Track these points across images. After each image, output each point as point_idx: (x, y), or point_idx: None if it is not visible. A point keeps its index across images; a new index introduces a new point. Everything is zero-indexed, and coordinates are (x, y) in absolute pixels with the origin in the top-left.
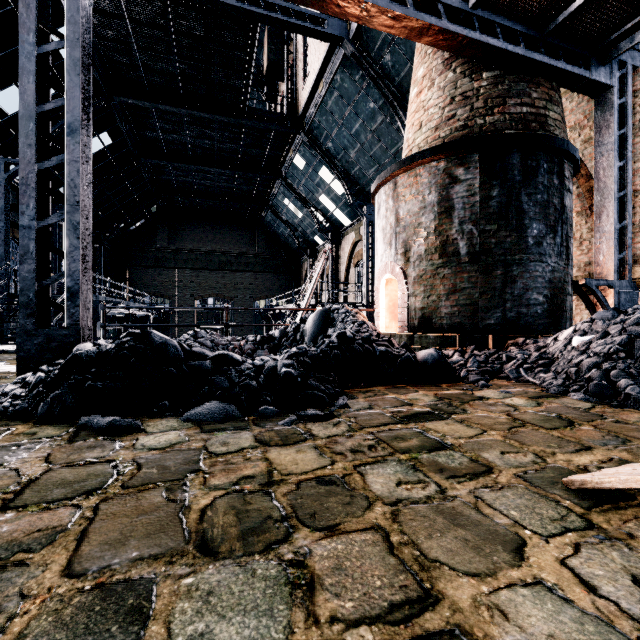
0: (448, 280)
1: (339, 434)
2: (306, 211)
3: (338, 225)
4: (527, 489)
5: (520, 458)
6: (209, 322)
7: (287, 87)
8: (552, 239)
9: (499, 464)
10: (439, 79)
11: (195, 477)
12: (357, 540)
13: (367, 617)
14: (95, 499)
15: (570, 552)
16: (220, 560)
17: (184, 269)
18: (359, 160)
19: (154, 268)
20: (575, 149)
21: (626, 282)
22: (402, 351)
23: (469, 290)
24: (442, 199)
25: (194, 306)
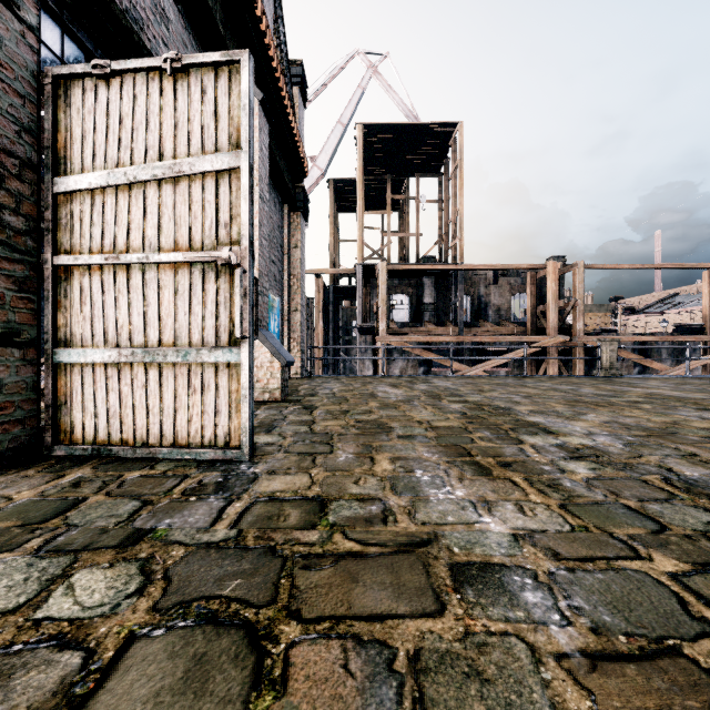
0: None
1: None
2: None
3: None
4: None
5: None
6: None
7: None
8: None
9: None
10: None
11: None
12: None
13: None
14: None
15: None
16: None
17: None
18: None
19: None
20: None
21: None
22: None
23: None
24: None
25: None
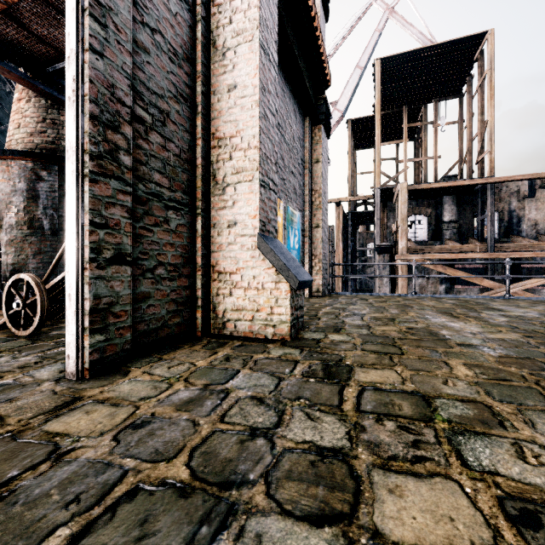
0: (35, 245)
1: None
2: None
3: None
4: None
5: None
6: None
7: None
8: None
9: None
10: (35, 99)
11: None
12: None
13: None
14: None
15: None
16: None
17: None
18: None
19: None
20: None
21: None
22: None
23: (51, 253)
24: (30, 189)
25: None
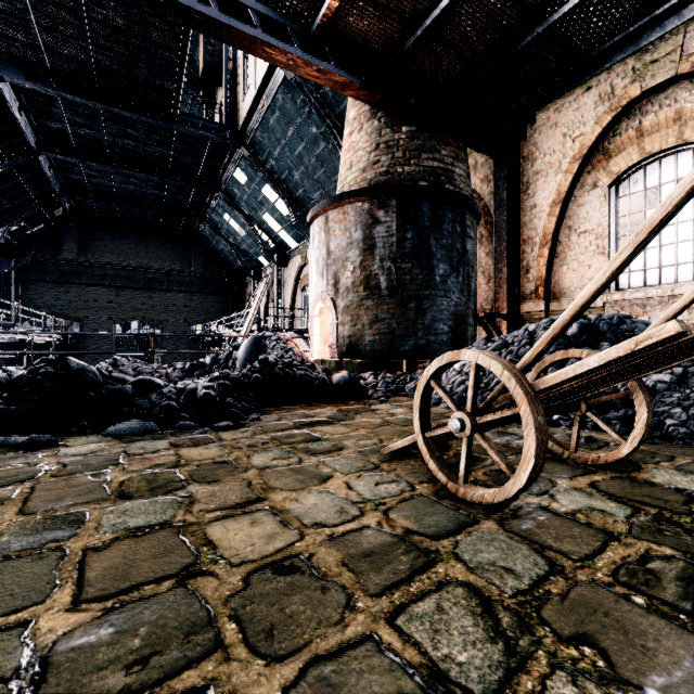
0: (371, 311)
1: (243, 437)
2: (249, 229)
3: (284, 246)
4: (356, 456)
5: (367, 442)
6: (133, 349)
7: (226, 96)
8: (455, 278)
9: (350, 446)
10: (367, 125)
11: (116, 467)
12: (230, 485)
13: (221, 508)
14: (30, 484)
15: (354, 478)
16: (134, 499)
17: (99, 286)
18: (303, 182)
19: (58, 284)
20: (474, 203)
21: (516, 315)
22: (320, 374)
23: (388, 320)
24: (366, 237)
25: (113, 330)
